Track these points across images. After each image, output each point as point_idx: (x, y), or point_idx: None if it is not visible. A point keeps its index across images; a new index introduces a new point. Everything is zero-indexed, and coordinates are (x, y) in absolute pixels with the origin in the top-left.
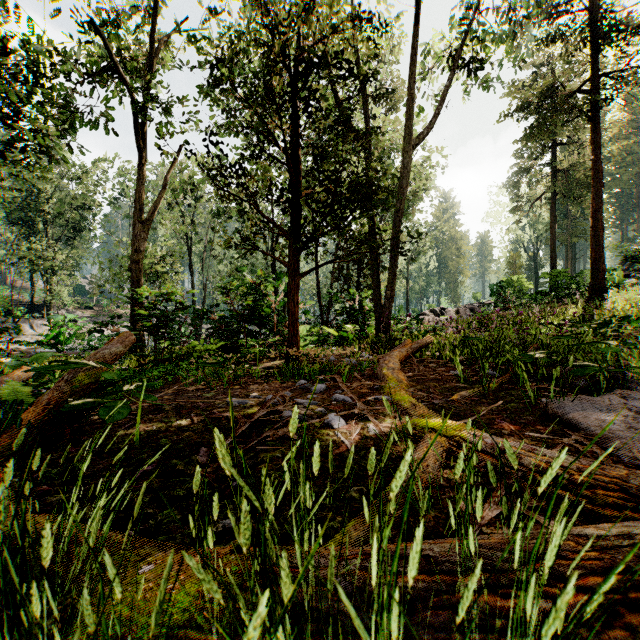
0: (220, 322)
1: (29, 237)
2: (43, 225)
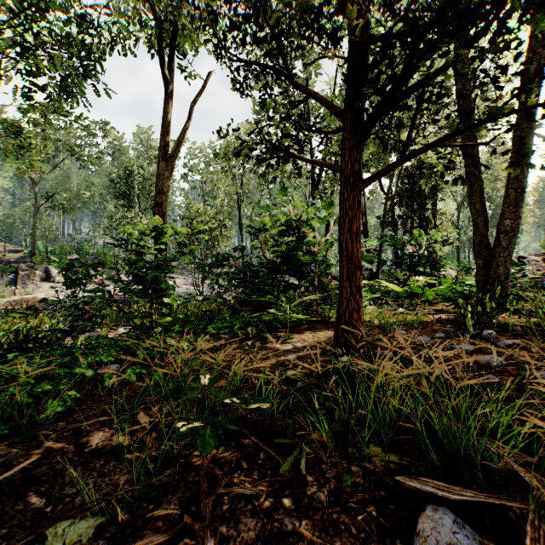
0: (241, 272)
1: (129, 209)
2: (137, 199)
